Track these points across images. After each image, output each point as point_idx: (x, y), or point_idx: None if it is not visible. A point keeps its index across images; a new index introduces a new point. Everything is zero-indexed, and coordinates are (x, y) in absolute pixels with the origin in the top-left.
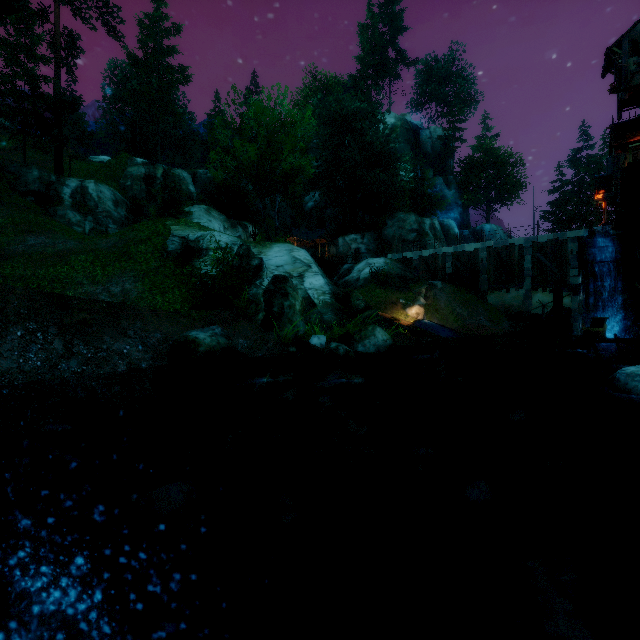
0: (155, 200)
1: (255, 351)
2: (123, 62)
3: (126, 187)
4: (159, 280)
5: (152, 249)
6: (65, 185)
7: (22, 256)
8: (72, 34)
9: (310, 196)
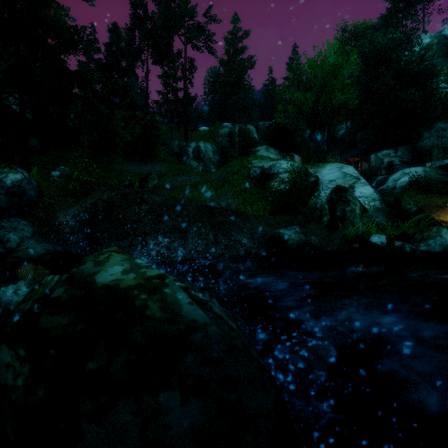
0: (234, 147)
1: (324, 245)
2: (214, 67)
3: (218, 142)
4: (247, 196)
5: (241, 177)
6: (189, 147)
7: (177, 188)
8: (191, 60)
9: (341, 126)
